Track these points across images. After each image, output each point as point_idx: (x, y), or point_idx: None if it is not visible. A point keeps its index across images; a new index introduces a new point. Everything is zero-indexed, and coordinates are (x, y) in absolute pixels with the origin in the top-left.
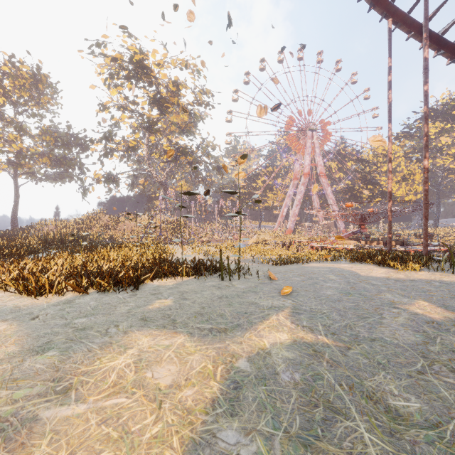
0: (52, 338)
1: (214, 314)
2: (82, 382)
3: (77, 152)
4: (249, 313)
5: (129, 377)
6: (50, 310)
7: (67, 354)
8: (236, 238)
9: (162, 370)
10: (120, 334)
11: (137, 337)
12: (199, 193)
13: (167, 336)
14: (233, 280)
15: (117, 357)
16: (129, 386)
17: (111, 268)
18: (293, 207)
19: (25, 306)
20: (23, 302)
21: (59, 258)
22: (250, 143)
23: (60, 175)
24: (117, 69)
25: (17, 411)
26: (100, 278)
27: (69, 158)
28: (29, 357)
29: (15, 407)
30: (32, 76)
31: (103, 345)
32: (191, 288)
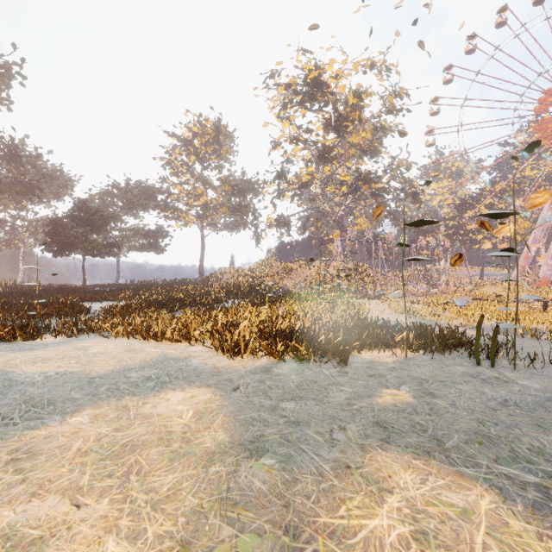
0: (262, 430)
1: (519, 445)
2: None
3: (251, 198)
4: None
5: None
6: (249, 379)
7: (290, 471)
8: (443, 291)
9: None
10: (355, 449)
11: (388, 465)
12: (437, 221)
13: (447, 481)
14: (501, 367)
15: (374, 510)
16: None
17: (304, 328)
18: None
19: (223, 367)
20: (221, 362)
21: (245, 310)
22: (466, 152)
23: (236, 224)
24: (290, 96)
25: None
26: (297, 342)
27: (243, 206)
28: (243, 459)
29: None
30: (214, 130)
31: (337, 466)
32: (429, 373)
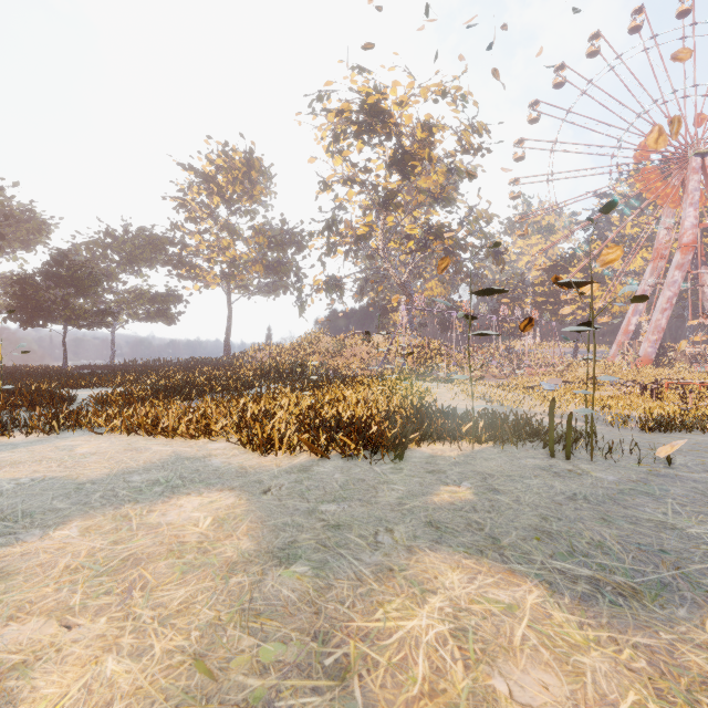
0: (295, 536)
1: (579, 540)
2: (364, 658)
3: (293, 253)
4: (674, 553)
5: (455, 676)
6: (283, 480)
7: (325, 577)
8: (530, 373)
9: (526, 679)
10: (401, 551)
11: (435, 566)
12: (507, 290)
13: (497, 578)
14: (578, 459)
15: (414, 611)
16: (466, 707)
17: (354, 418)
18: (655, 315)
19: (251, 467)
20: (249, 461)
21: (282, 397)
22: (557, 203)
23: (274, 286)
24: (343, 126)
25: (270, 699)
26: (344, 434)
27: (283, 263)
28: (270, 567)
29: (267, 686)
30: (245, 164)
31: (378, 570)
32: (496, 467)
